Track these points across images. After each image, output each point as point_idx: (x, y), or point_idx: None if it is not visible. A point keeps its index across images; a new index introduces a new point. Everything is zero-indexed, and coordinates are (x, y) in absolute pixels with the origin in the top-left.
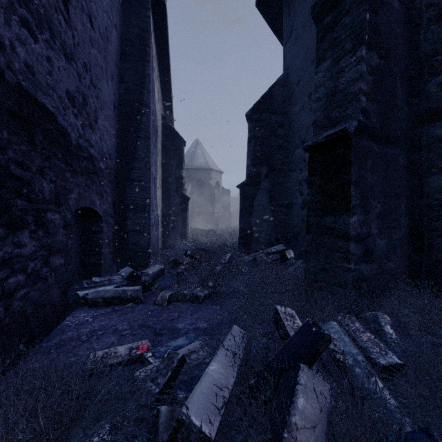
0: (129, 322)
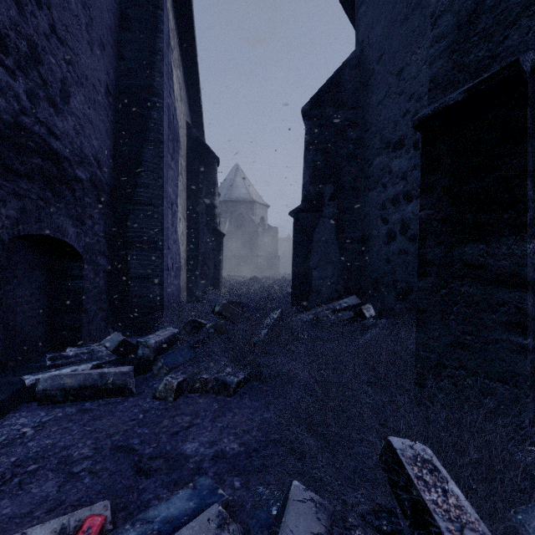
0: (97, 440)
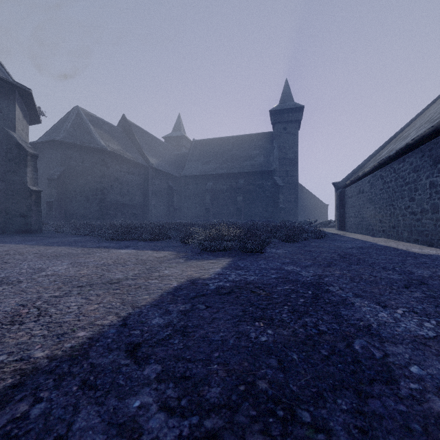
0: None
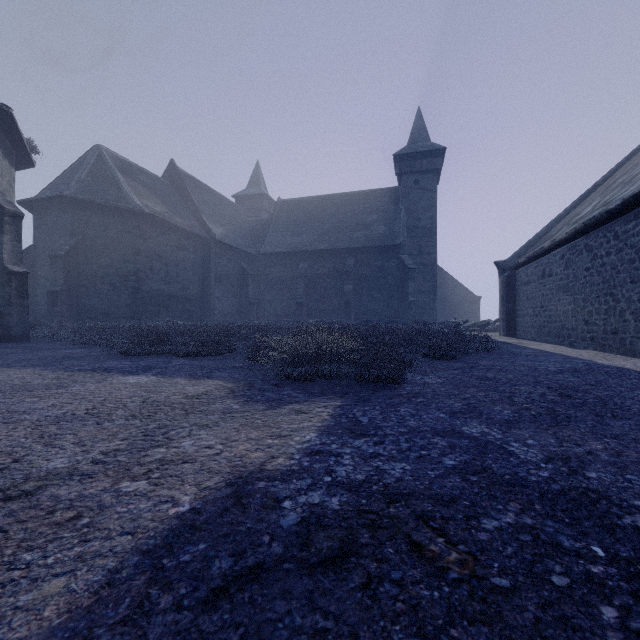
0: None
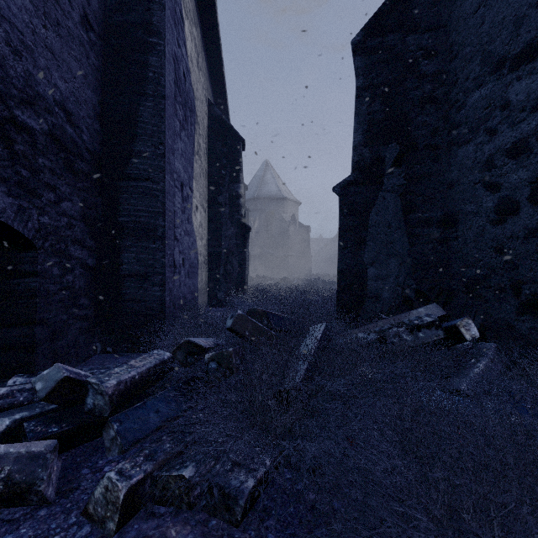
0: None
